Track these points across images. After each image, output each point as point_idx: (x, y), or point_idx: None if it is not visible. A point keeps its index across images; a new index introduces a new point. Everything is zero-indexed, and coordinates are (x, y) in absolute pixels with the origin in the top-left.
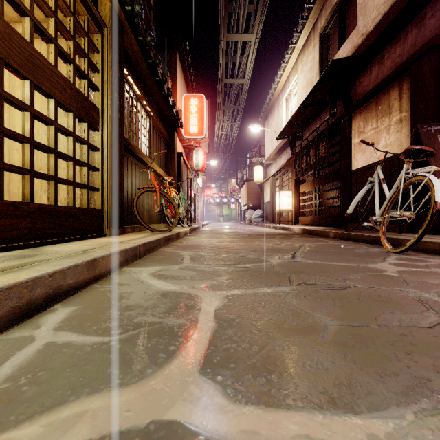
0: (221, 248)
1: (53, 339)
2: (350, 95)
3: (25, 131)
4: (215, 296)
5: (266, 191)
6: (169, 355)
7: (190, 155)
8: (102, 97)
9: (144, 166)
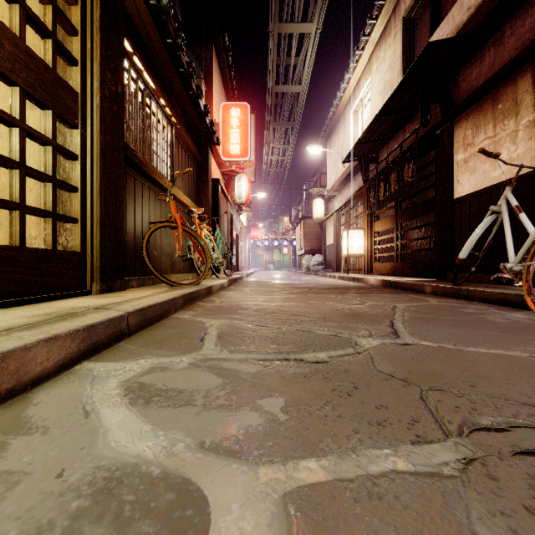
0: (271, 313)
1: None
2: (450, 94)
3: None
4: (254, 504)
5: (328, 231)
6: None
7: (230, 184)
8: (82, 75)
9: (163, 192)
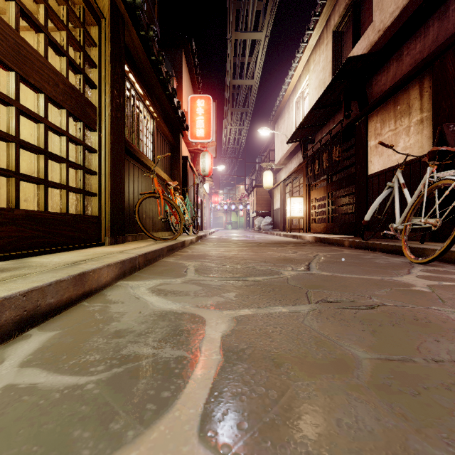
0: (229, 258)
1: (14, 380)
2: (366, 95)
3: (10, 129)
4: (222, 318)
5: (276, 197)
6: (160, 407)
7: (196, 160)
8: (99, 95)
9: (147, 170)
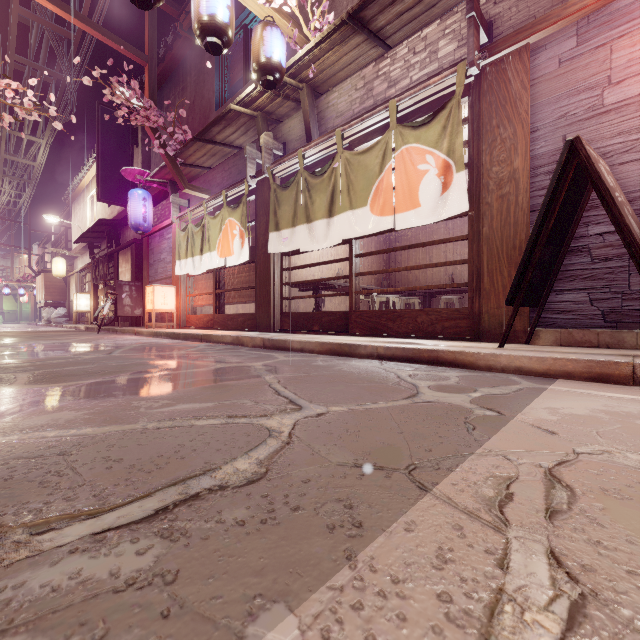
0: (1, 335)
1: None
2: (119, 238)
3: None
4: None
5: (72, 287)
6: None
7: None
8: None
9: None
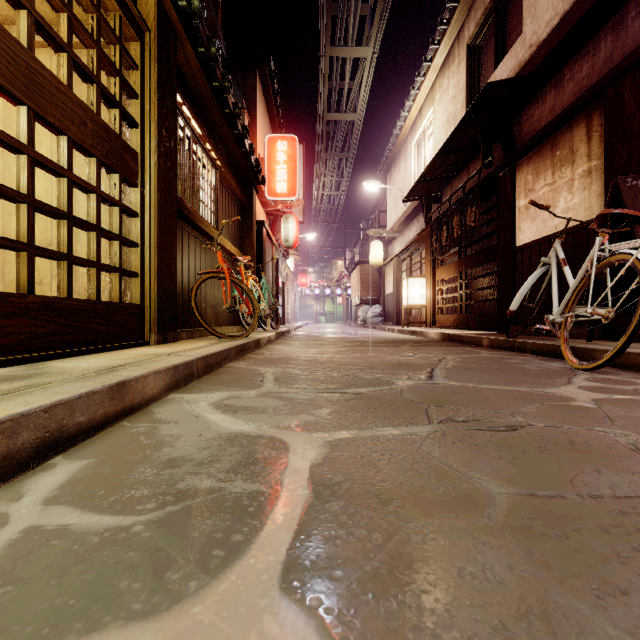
0: (322, 363)
1: (38, 520)
2: (512, 135)
3: (21, 185)
4: (311, 442)
5: (388, 278)
6: (230, 553)
7: (276, 225)
8: (142, 137)
9: (208, 240)
